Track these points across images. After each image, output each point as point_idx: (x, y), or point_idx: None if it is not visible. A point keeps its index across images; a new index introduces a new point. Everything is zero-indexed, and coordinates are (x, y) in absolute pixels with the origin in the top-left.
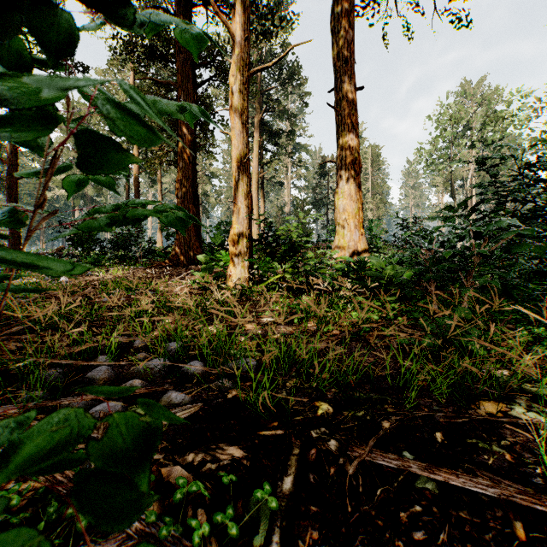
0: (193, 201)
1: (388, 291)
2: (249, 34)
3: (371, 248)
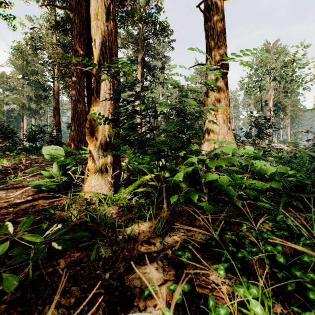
0: (88, 105)
1: None
2: None
3: None
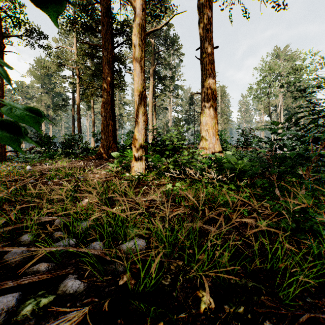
0: (112, 118)
1: (239, 178)
2: (145, 8)
3: (222, 148)
